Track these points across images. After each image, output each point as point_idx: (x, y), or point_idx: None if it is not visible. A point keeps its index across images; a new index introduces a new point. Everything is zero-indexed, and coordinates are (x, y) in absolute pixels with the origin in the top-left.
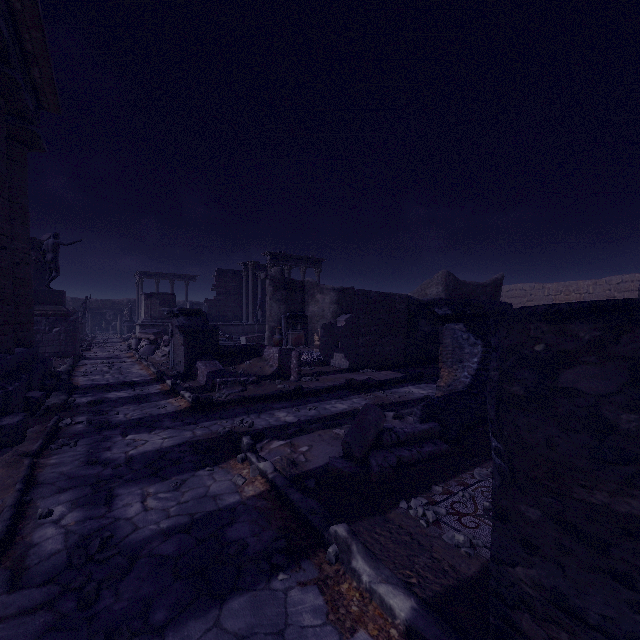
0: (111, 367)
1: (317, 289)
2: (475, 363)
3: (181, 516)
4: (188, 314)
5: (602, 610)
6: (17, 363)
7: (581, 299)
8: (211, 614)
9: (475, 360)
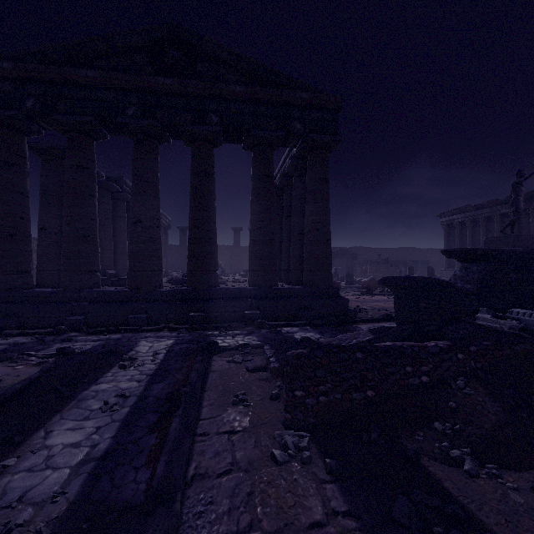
0: None
1: None
2: None
3: (52, 349)
4: (464, 259)
5: None
6: (267, 293)
7: None
8: None
9: None
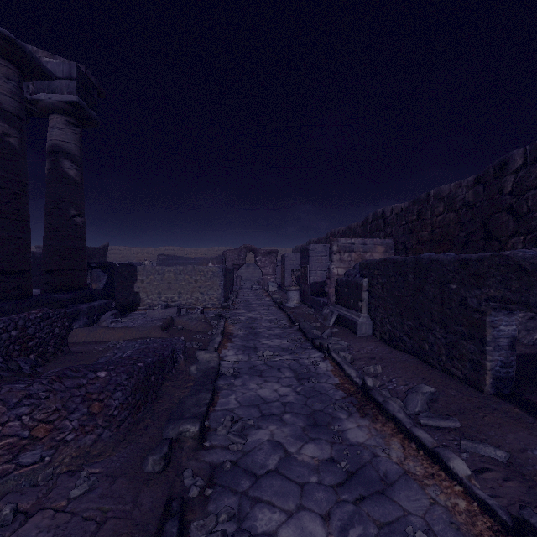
0: None
1: None
2: (105, 281)
3: None
4: None
5: (126, 294)
6: None
7: (149, 257)
8: None
9: (105, 280)
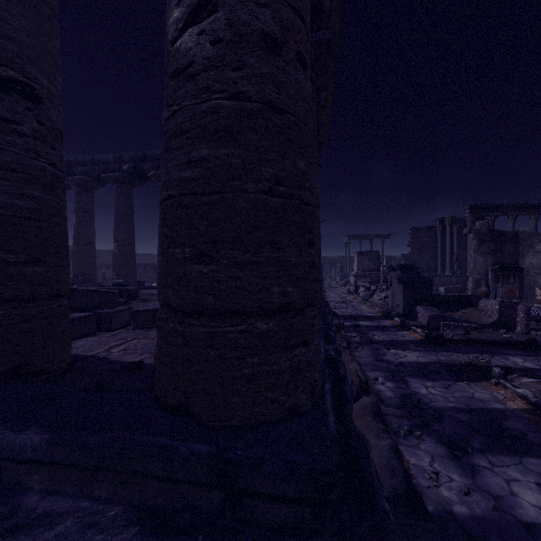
0: (347, 304)
1: (537, 239)
2: None
3: (459, 404)
4: (404, 269)
5: None
6: None
7: None
8: (513, 458)
9: None
